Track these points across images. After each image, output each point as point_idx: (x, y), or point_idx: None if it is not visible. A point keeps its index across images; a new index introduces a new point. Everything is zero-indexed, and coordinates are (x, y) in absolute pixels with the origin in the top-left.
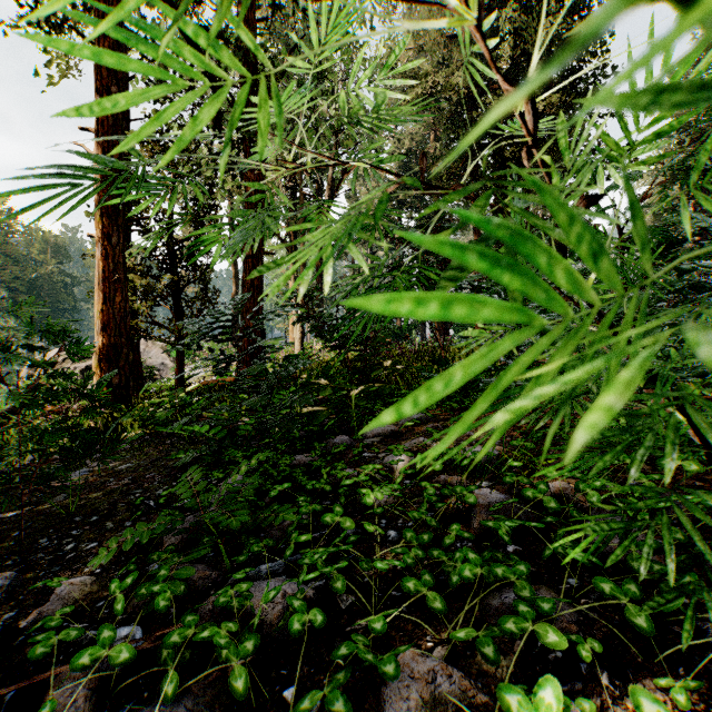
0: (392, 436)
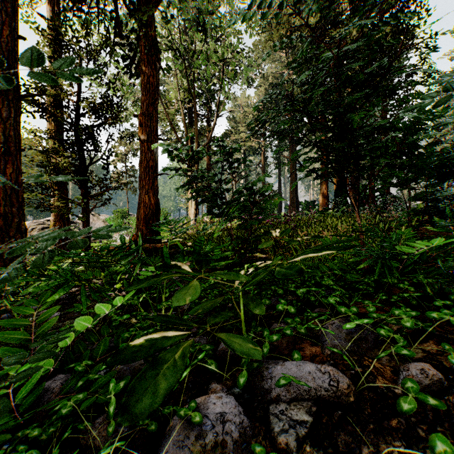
0: (334, 403)
